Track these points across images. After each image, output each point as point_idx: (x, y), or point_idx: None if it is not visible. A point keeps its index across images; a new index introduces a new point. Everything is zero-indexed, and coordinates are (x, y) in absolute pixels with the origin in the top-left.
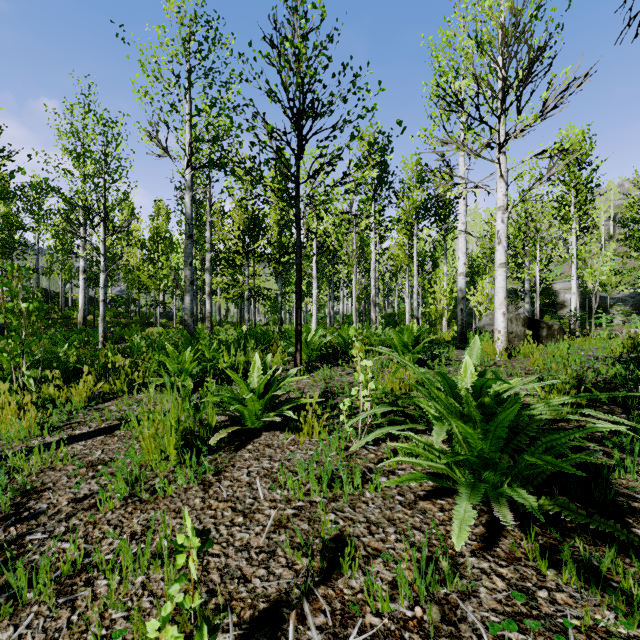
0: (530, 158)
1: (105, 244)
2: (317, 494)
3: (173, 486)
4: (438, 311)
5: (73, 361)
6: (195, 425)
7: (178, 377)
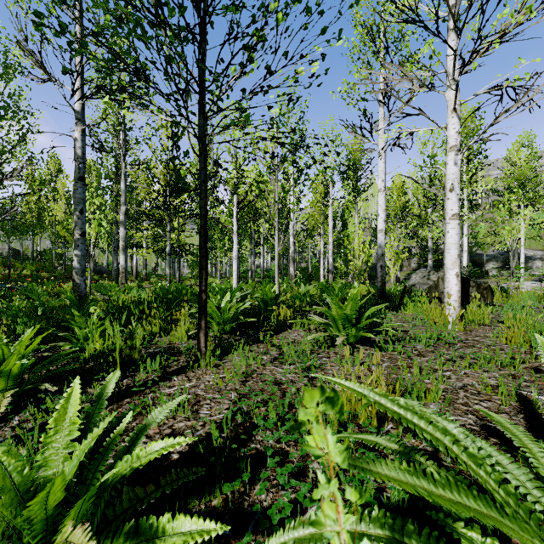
0: (483, 92)
1: None
2: None
3: None
4: (357, 267)
5: None
6: None
7: None
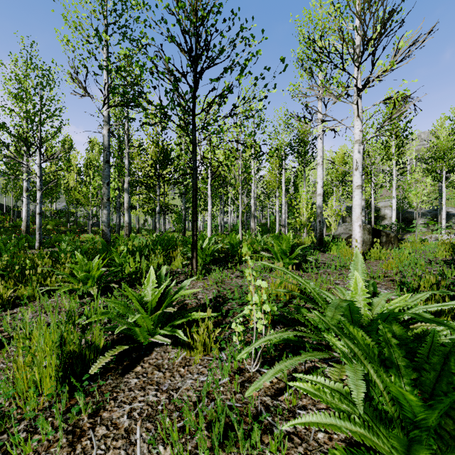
0: (379, 102)
1: (41, 168)
2: (206, 454)
3: (36, 437)
4: (302, 222)
5: (2, 265)
6: (80, 347)
7: (86, 283)
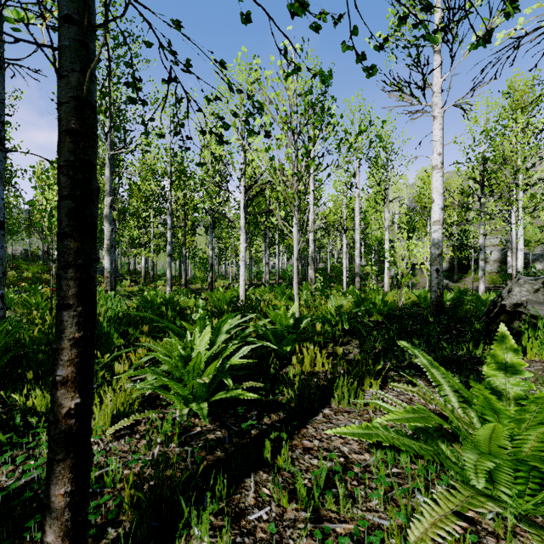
0: None
1: None
2: None
3: None
4: (399, 271)
5: None
6: None
7: None
